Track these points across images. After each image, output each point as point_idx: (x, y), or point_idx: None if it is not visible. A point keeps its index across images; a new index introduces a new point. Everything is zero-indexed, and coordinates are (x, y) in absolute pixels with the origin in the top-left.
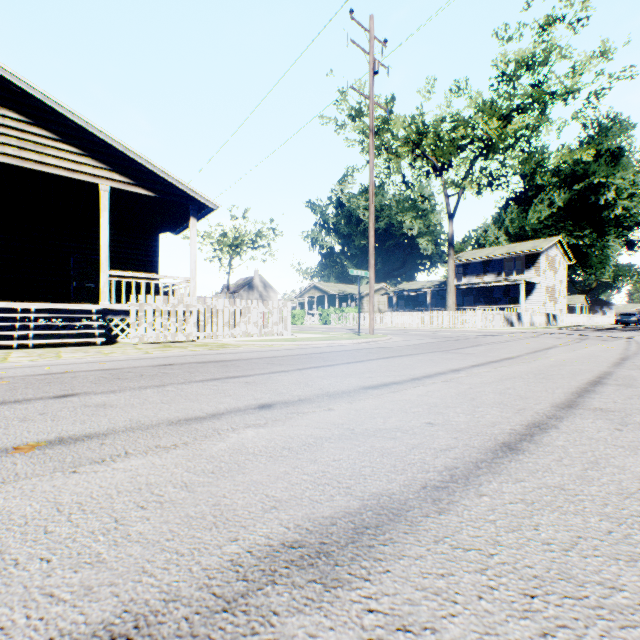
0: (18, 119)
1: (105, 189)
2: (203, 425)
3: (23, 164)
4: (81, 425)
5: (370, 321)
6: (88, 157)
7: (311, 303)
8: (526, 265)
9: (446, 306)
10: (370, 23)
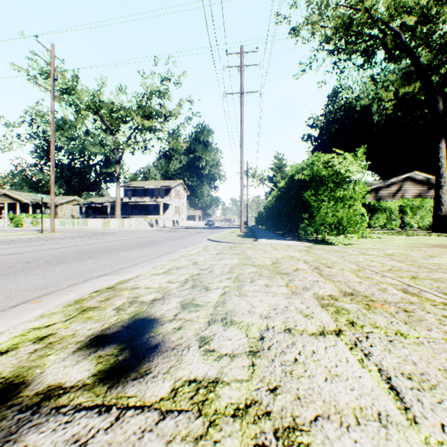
0: None
1: None
2: None
3: None
4: None
5: (52, 224)
6: None
7: (1, 208)
8: (166, 194)
9: (116, 215)
10: (52, 48)
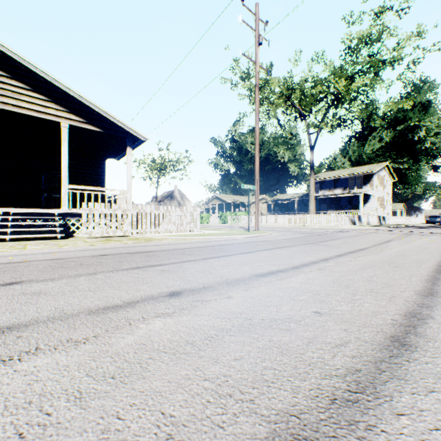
0: (0, 74)
1: (65, 126)
2: (118, 314)
3: (4, 107)
4: (9, 314)
5: (256, 221)
6: (52, 102)
7: (214, 209)
8: (364, 182)
9: (308, 211)
10: (256, 8)
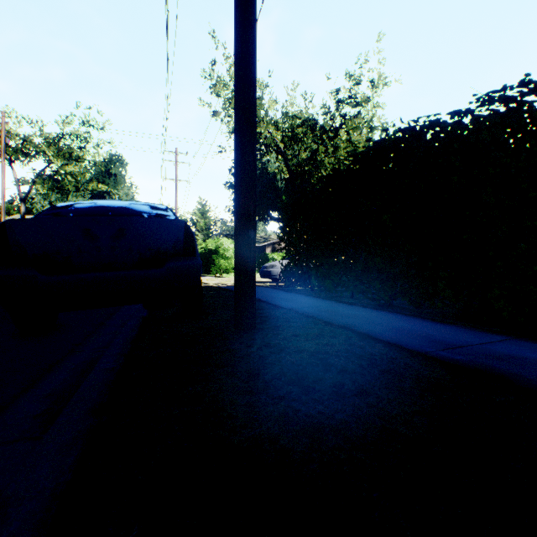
0: None
1: None
2: None
3: None
4: None
5: None
6: None
7: None
8: None
9: None
10: (4, 115)
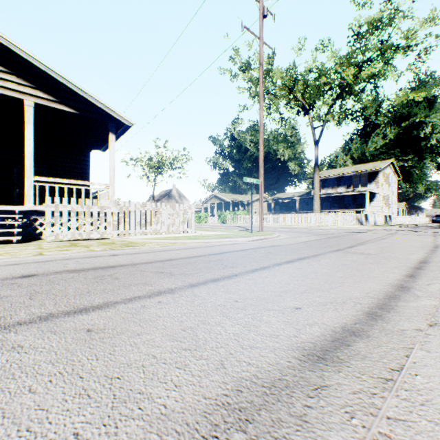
0: None
1: (29, 104)
2: None
3: None
4: None
5: (260, 221)
6: (12, 75)
7: (212, 208)
8: (368, 180)
9: (313, 209)
10: None
